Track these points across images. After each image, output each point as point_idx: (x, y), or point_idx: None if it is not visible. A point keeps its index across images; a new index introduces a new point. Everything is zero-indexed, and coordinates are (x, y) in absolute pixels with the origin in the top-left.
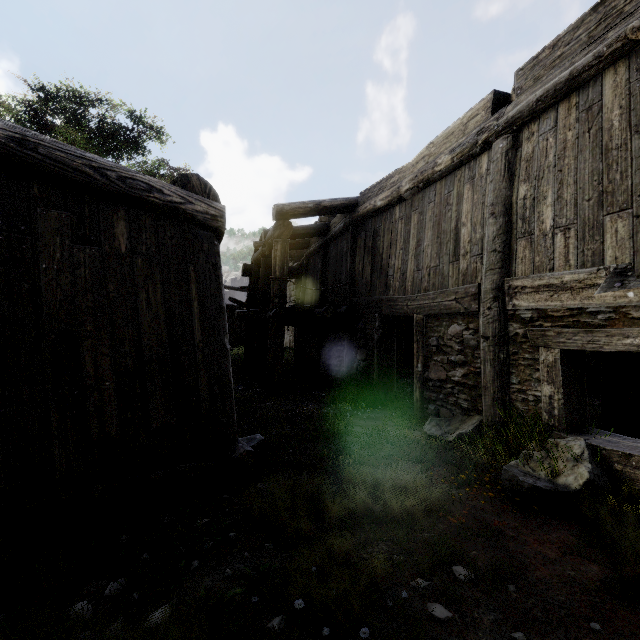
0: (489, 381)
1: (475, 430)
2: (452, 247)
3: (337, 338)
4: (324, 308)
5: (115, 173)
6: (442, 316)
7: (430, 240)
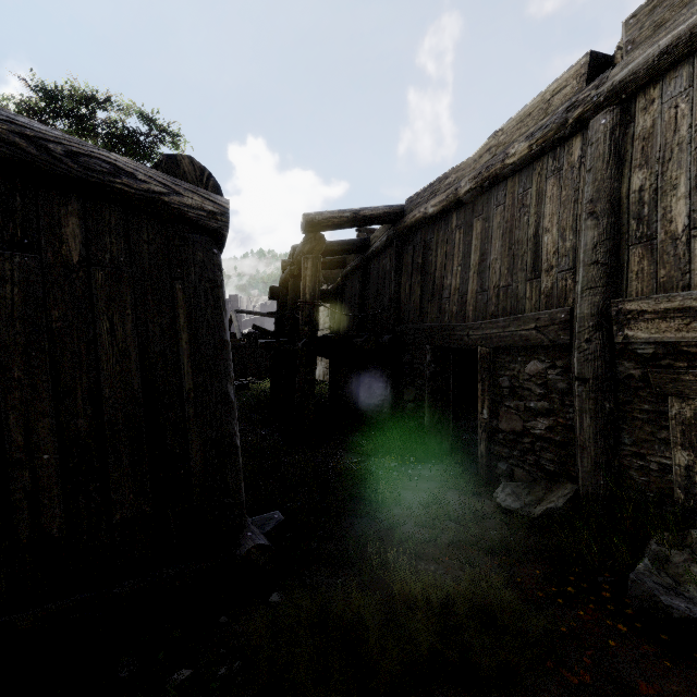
0: (588, 439)
1: (568, 504)
2: (530, 260)
3: (378, 373)
4: (363, 338)
5: (61, 146)
6: (516, 349)
7: (499, 253)
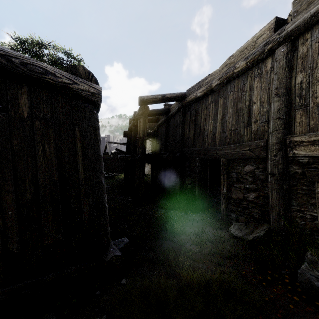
0: (275, 203)
1: (265, 234)
2: (246, 117)
3: (174, 171)
4: (167, 154)
5: (18, 60)
6: (240, 160)
7: (231, 114)
